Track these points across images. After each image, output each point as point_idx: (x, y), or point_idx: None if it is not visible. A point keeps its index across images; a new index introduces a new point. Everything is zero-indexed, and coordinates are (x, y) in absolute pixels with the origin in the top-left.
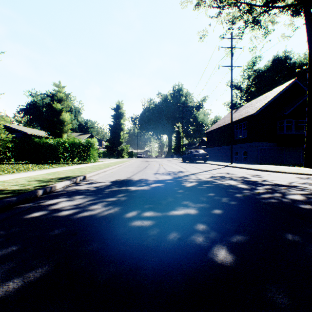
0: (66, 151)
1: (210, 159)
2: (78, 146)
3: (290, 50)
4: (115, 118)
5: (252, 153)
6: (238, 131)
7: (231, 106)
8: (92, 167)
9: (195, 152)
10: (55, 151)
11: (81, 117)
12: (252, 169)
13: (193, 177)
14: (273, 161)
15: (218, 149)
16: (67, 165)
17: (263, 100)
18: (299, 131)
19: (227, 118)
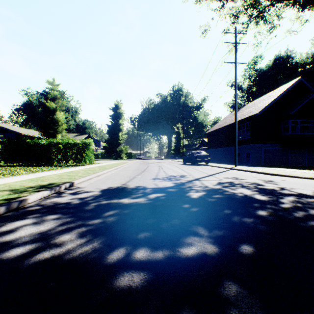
0: (59, 152)
1: (211, 160)
2: (73, 147)
3: (292, 50)
4: (114, 118)
5: (255, 154)
6: (239, 132)
7: (235, 104)
8: (85, 171)
9: (196, 154)
10: (48, 152)
11: (79, 117)
12: (260, 173)
13: (198, 184)
14: (277, 163)
15: (220, 151)
16: (60, 168)
17: (267, 100)
18: (302, 132)
19: (228, 118)
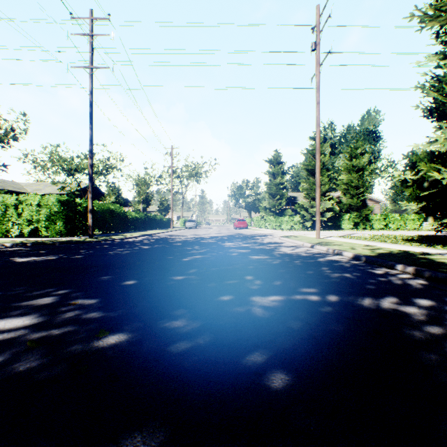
0: None
1: None
2: None
3: None
4: None
5: None
6: None
7: None
8: None
9: None
10: None
11: None
12: None
13: None
14: None
15: None
16: None
17: None
18: None
19: None
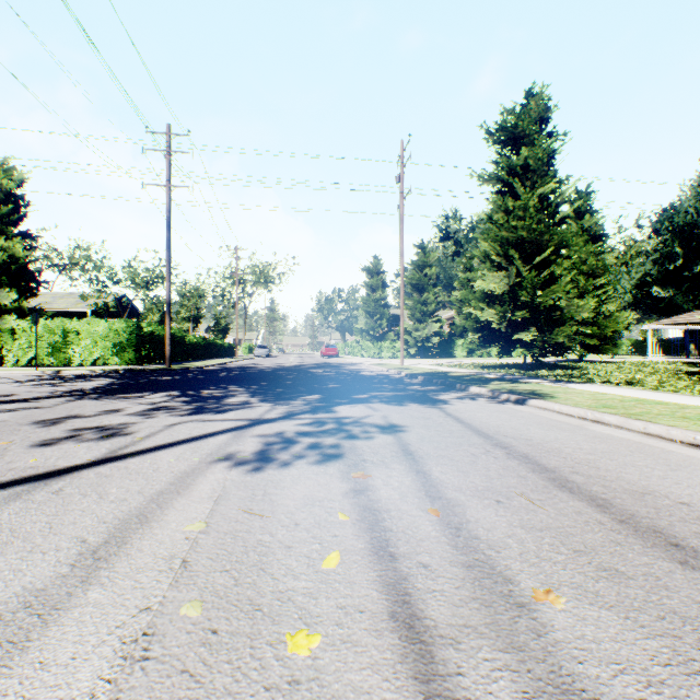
0: None
1: None
2: None
3: None
4: None
5: None
6: None
7: None
8: None
9: None
10: None
11: None
12: None
13: (283, 408)
14: None
15: None
16: None
17: None
18: None
19: None
